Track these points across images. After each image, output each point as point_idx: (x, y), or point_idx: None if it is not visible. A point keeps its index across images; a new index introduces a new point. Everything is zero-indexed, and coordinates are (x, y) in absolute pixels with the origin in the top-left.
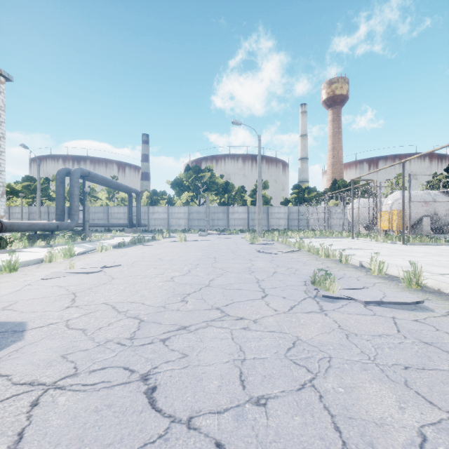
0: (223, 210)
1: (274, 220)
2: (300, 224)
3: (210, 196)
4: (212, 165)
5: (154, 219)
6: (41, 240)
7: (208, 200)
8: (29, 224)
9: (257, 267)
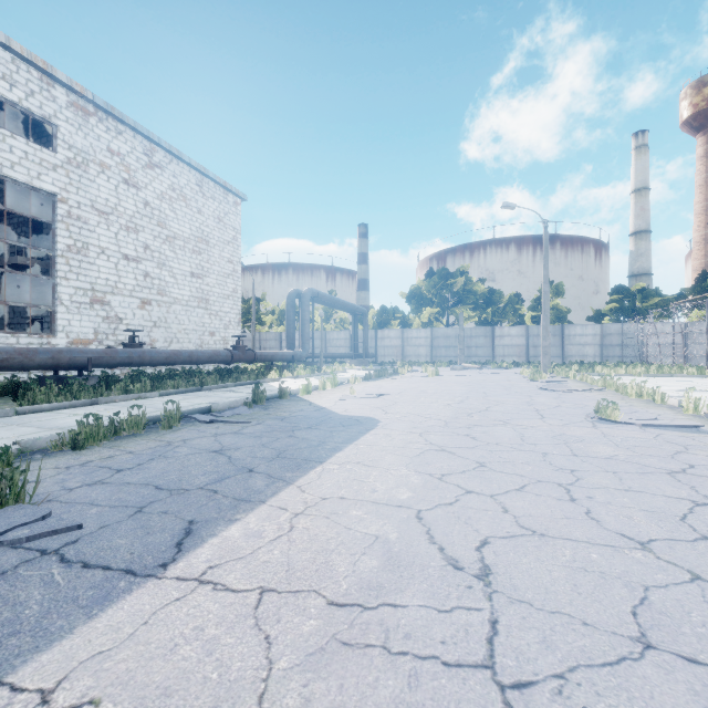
0: (485, 333)
1: (574, 347)
2: (625, 353)
3: (464, 311)
4: (467, 266)
5: (384, 347)
6: (286, 371)
7: (461, 319)
8: (272, 354)
9: (537, 402)
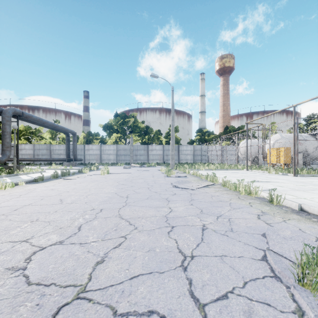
0: (144, 148)
1: (183, 156)
2: (202, 158)
3: (134, 137)
4: (136, 113)
5: (89, 155)
6: None
7: (131, 140)
8: None
9: (177, 215)
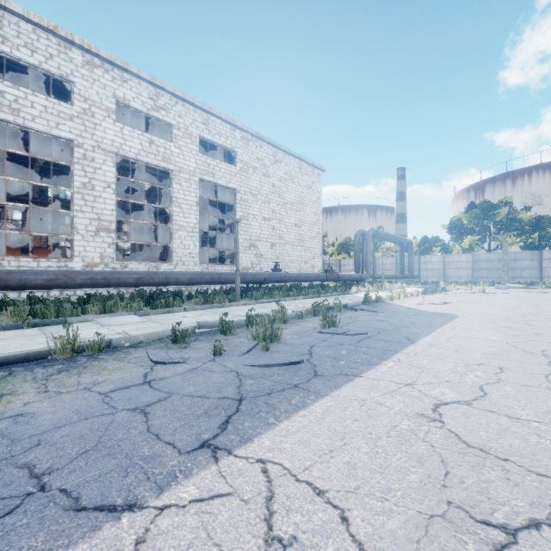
0: (531, 256)
1: None
2: None
3: (508, 237)
4: (511, 196)
5: (426, 270)
6: (359, 287)
7: (505, 245)
8: (348, 275)
9: None
